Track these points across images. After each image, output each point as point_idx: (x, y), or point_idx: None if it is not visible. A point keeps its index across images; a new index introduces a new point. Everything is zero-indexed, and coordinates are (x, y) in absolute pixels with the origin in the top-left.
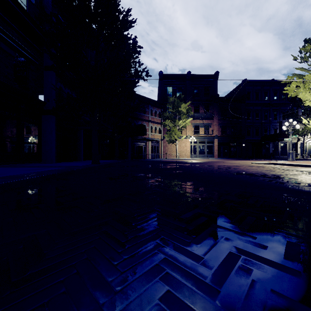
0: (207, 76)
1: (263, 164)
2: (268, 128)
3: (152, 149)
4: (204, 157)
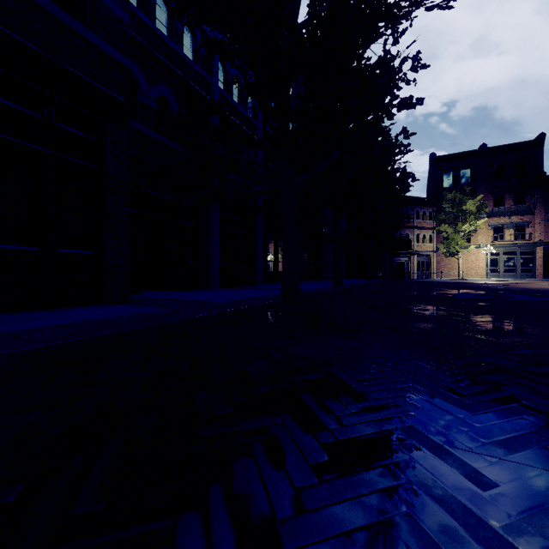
0: (521, 144)
1: None
2: None
3: (419, 266)
4: (515, 277)
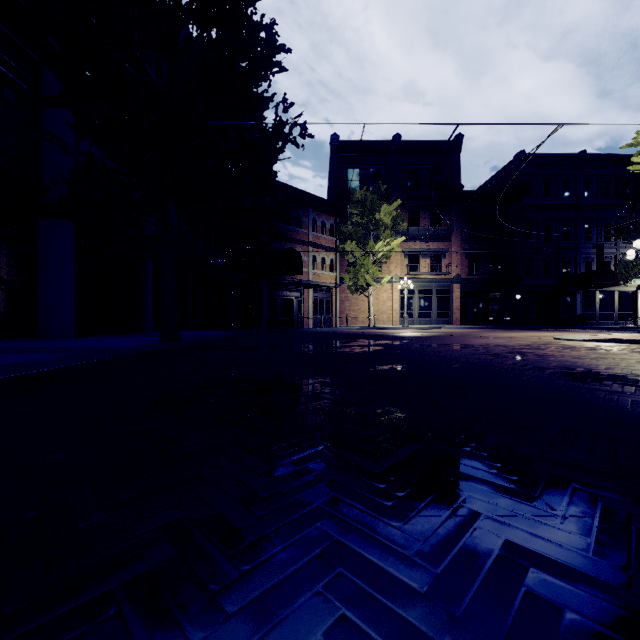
0: (438, 144)
1: (588, 340)
2: (573, 260)
3: (316, 306)
4: (431, 323)
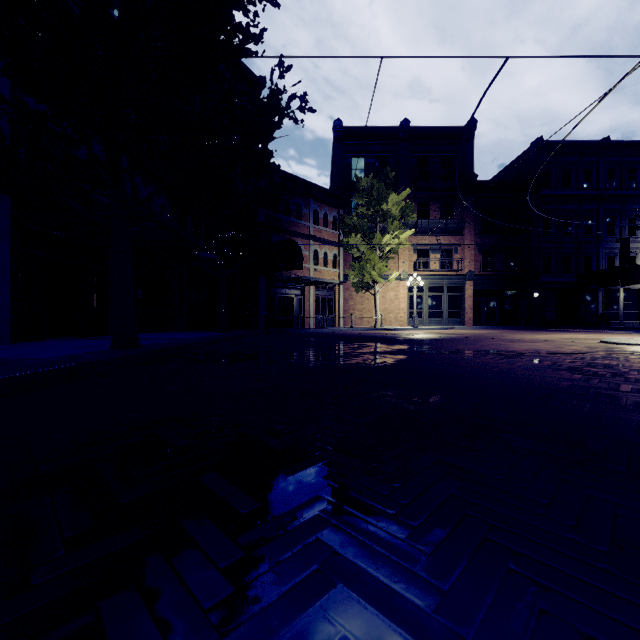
0: (449, 130)
1: None
2: (595, 255)
3: (318, 305)
4: (442, 323)
